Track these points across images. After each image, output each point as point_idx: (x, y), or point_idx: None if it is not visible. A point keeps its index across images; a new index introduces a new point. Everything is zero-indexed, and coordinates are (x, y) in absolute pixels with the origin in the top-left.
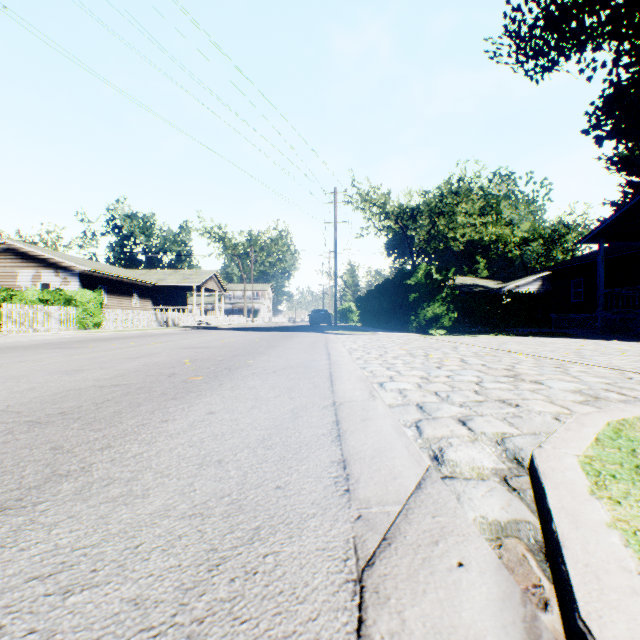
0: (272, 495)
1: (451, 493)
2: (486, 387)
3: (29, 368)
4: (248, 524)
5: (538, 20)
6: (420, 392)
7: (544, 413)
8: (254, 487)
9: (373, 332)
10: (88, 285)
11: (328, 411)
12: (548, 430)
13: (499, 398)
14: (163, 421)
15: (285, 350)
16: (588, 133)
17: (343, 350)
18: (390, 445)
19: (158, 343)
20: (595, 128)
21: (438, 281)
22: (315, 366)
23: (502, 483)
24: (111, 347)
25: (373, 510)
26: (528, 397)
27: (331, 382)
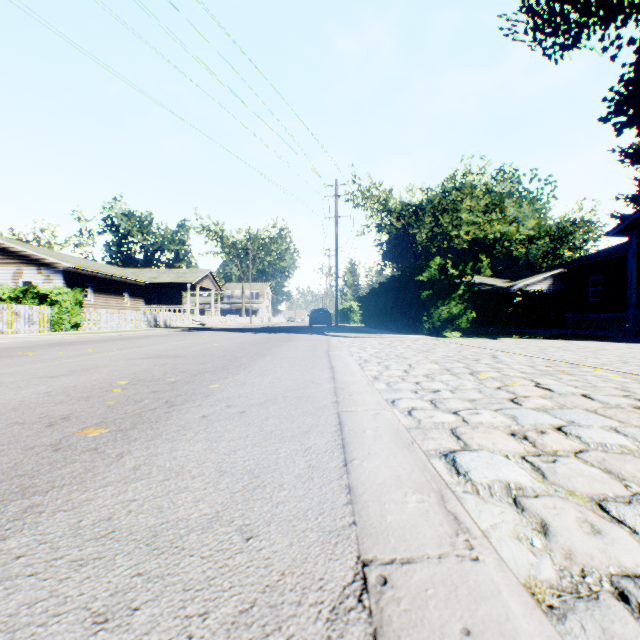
0: None
1: None
2: None
3: None
4: None
5: None
6: (568, 505)
7: None
8: None
9: (380, 334)
10: (73, 283)
11: None
12: None
13: None
14: None
15: (274, 361)
16: (607, 120)
17: (351, 361)
18: None
19: (122, 349)
20: (615, 114)
21: (454, 276)
22: (313, 397)
23: None
24: (55, 356)
25: None
26: None
27: (343, 450)
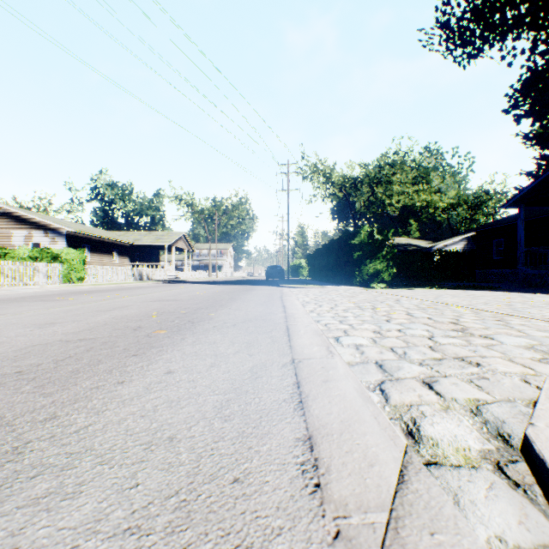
0: (228, 494)
1: (443, 490)
2: (439, 342)
3: (6, 321)
4: (196, 548)
5: (465, 13)
6: (376, 348)
7: (509, 374)
8: (207, 480)
9: (322, 285)
10: (73, 244)
11: (288, 370)
12: (522, 396)
13: (457, 355)
14: (119, 383)
15: (244, 303)
16: (508, 112)
17: (297, 303)
18: (357, 415)
19: (131, 296)
20: (514, 108)
21: (379, 241)
22: (272, 319)
23: (498, 473)
24: (88, 300)
25: (353, 521)
26: (485, 354)
27: (288, 336)
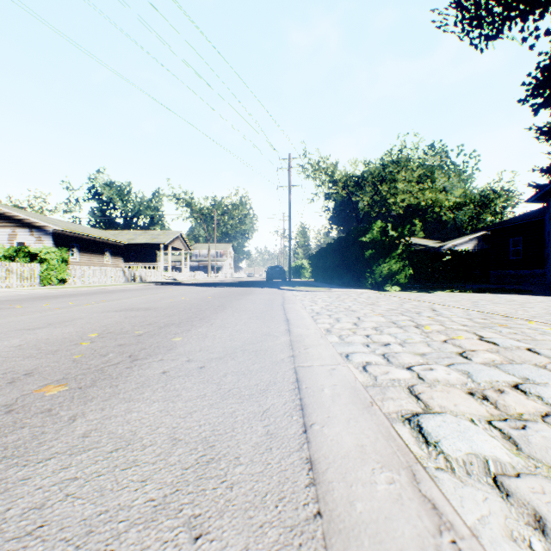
0: None
1: None
2: None
3: None
4: None
5: None
6: None
7: None
8: None
9: (328, 288)
10: (61, 244)
11: None
12: None
13: None
14: None
15: (235, 314)
16: (526, 101)
17: (304, 314)
18: None
19: (100, 302)
20: (533, 96)
21: (394, 237)
22: (270, 350)
23: None
24: (38, 308)
25: None
26: None
27: (302, 413)
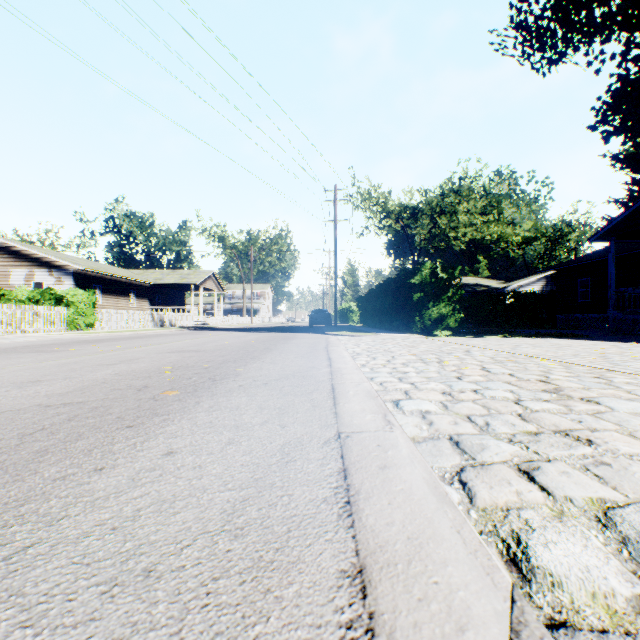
0: None
1: None
2: (530, 408)
3: None
4: None
5: (545, 10)
6: (449, 416)
7: (637, 457)
8: None
9: (375, 333)
10: (83, 284)
11: (331, 450)
12: None
13: (557, 428)
14: (96, 470)
15: (282, 354)
16: (595, 128)
17: (345, 354)
18: (431, 527)
19: (146, 346)
20: (602, 123)
21: (444, 280)
22: (314, 376)
23: None
24: (93, 350)
25: None
26: (595, 426)
27: (334, 400)
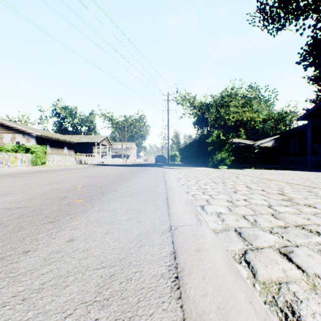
0: None
1: None
2: (278, 211)
3: None
4: None
5: (275, 3)
6: (233, 216)
7: None
8: None
9: (188, 167)
10: (40, 142)
11: (166, 238)
12: None
13: (296, 223)
14: (24, 252)
15: (140, 178)
16: (300, 63)
17: (173, 178)
18: (232, 298)
19: (70, 174)
20: (303, 61)
21: (223, 140)
22: (157, 191)
23: None
24: (42, 176)
25: None
26: (318, 222)
27: (167, 205)
